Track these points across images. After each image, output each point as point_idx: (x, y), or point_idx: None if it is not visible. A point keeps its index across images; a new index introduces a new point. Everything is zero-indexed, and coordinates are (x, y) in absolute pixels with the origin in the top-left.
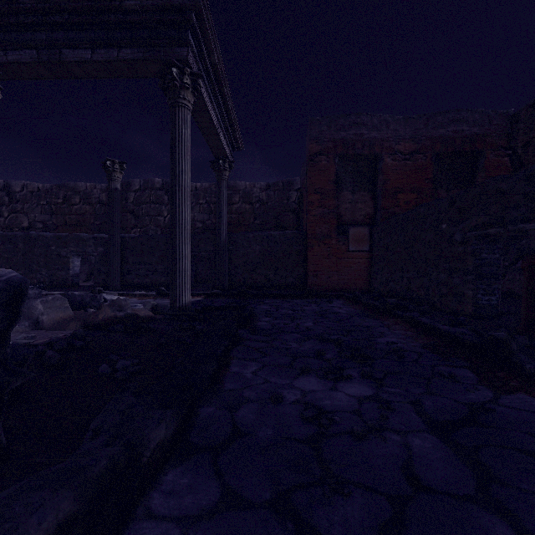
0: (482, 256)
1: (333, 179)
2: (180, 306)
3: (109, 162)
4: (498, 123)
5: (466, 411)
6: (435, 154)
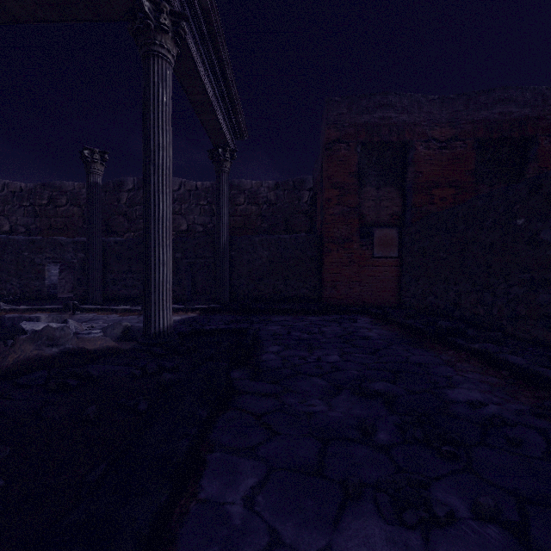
0: None
1: (354, 171)
2: (156, 332)
3: (88, 151)
4: None
5: None
6: (478, 141)
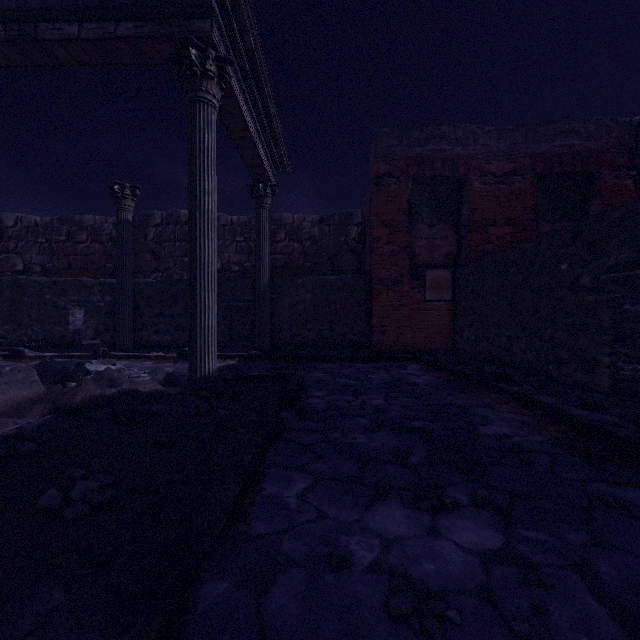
0: (624, 308)
1: (405, 208)
2: (202, 376)
3: (118, 186)
4: (619, 135)
5: None
6: (537, 175)
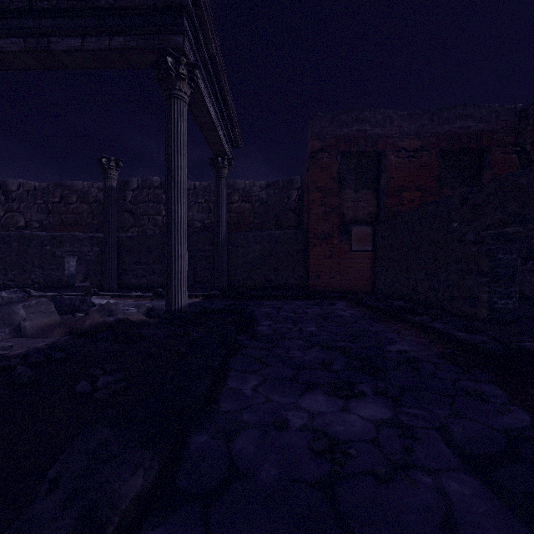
0: (498, 256)
1: (335, 177)
2: (176, 309)
3: (105, 159)
4: (506, 119)
5: (504, 441)
6: (441, 151)
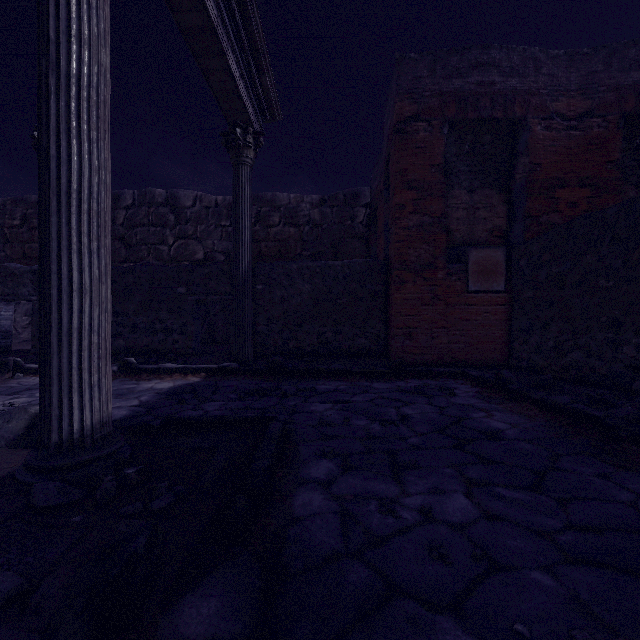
0: None
1: (439, 163)
2: (64, 439)
3: None
4: None
5: None
6: (624, 117)
